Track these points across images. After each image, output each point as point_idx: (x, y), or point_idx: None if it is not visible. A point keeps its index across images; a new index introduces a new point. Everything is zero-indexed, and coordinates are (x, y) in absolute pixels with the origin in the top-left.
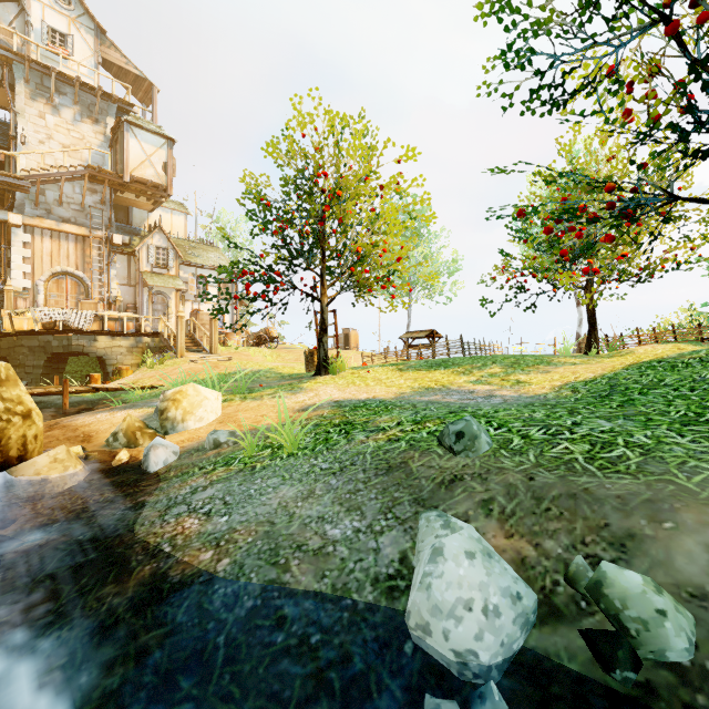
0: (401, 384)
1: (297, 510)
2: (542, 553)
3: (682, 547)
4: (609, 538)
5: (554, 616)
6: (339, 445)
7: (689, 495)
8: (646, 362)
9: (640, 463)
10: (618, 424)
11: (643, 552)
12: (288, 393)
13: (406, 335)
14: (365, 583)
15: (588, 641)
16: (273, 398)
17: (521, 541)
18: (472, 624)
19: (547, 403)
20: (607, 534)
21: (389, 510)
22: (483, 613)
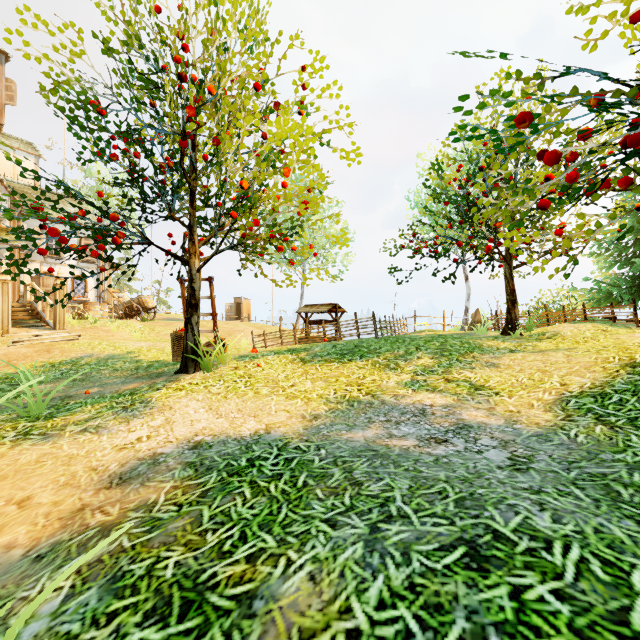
0: (309, 392)
1: None
2: None
3: None
4: None
5: None
6: None
7: None
8: None
9: None
10: None
11: None
12: (117, 419)
13: (304, 308)
14: None
15: None
16: (81, 433)
17: None
18: None
19: (638, 485)
20: None
21: None
22: None
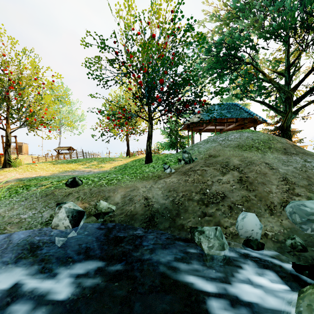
0: (54, 170)
1: (6, 214)
2: (90, 205)
3: (117, 196)
4: (105, 198)
5: (90, 216)
6: (24, 193)
7: (122, 187)
8: (135, 159)
9: (116, 183)
10: (117, 175)
11: (110, 199)
12: None
13: (57, 148)
14: (37, 225)
15: (94, 216)
16: None
17: (86, 204)
18: (69, 220)
19: (105, 172)
20: (104, 197)
21: (46, 206)
22: (72, 217)
